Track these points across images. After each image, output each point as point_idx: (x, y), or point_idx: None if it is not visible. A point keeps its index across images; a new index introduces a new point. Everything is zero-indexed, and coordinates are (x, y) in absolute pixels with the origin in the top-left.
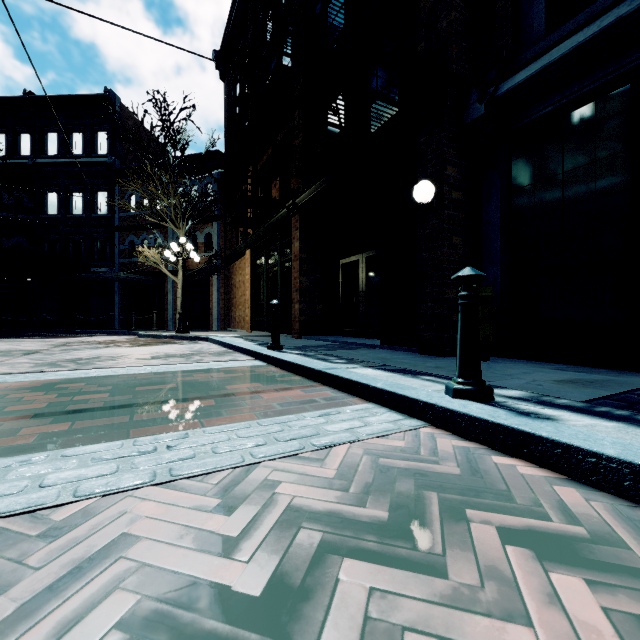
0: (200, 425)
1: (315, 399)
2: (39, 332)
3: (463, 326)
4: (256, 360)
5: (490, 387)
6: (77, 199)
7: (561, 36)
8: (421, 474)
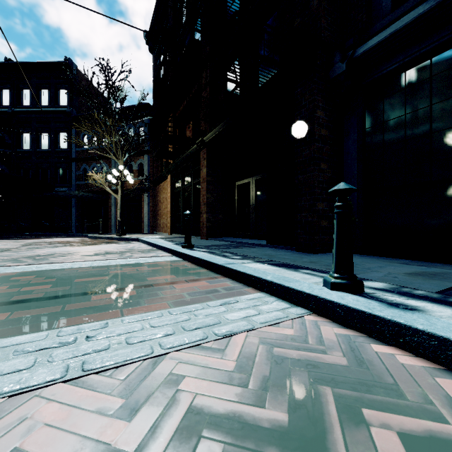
0: (120, 314)
1: (217, 289)
2: (16, 235)
3: (338, 231)
4: (173, 256)
5: (361, 281)
6: (44, 138)
7: (404, 11)
8: (312, 365)
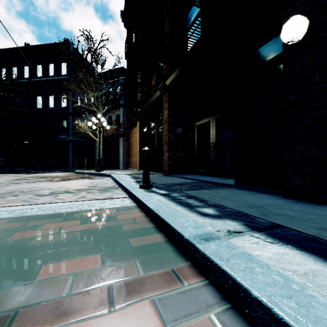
0: None
1: None
2: (30, 170)
3: None
4: (128, 198)
5: None
6: (51, 99)
7: None
8: None
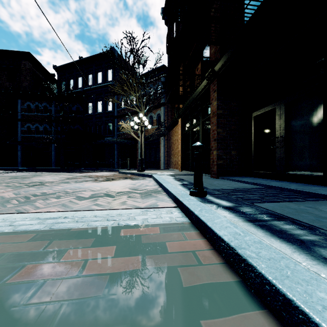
0: None
1: None
2: (82, 169)
3: None
4: (176, 208)
5: None
6: (99, 104)
7: None
8: None
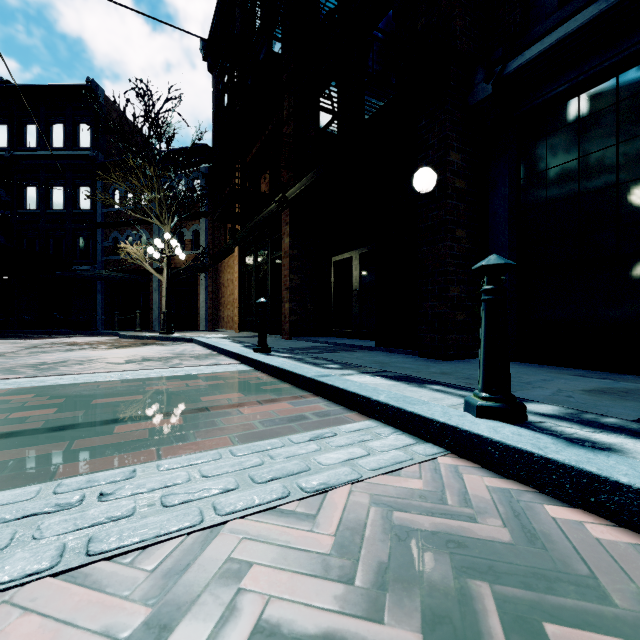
0: (155, 456)
1: (305, 415)
2: (16, 333)
3: (488, 328)
4: (241, 364)
5: (522, 403)
6: (58, 194)
7: (577, 7)
8: (456, 542)
